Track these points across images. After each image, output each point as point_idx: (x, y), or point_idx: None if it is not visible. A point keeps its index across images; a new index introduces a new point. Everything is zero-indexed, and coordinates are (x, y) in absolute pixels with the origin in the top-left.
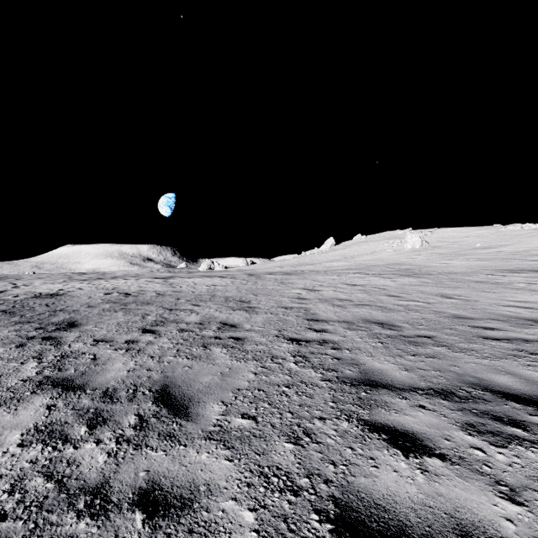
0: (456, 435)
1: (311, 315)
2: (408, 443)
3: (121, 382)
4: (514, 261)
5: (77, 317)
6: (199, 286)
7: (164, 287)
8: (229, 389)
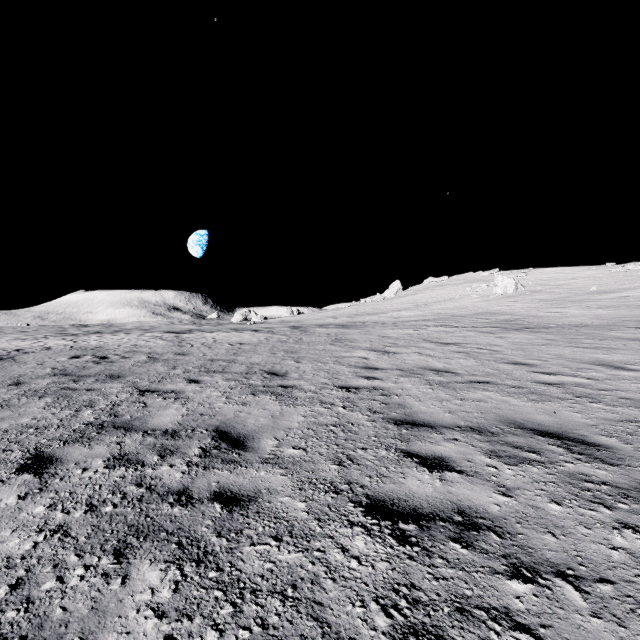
0: None
1: (398, 408)
2: None
3: None
4: None
5: None
6: (219, 344)
7: (168, 345)
8: None
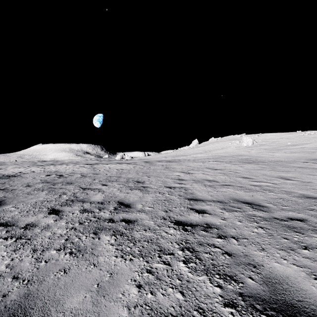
0: None
1: (190, 194)
2: None
3: None
4: (316, 153)
5: (9, 196)
6: (112, 169)
7: (88, 170)
8: None
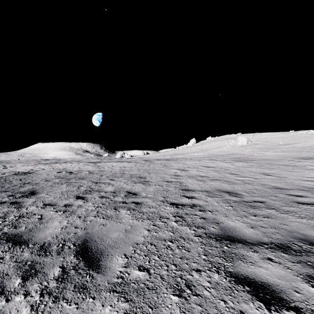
0: (303, 286)
1: (184, 186)
2: (268, 295)
3: (55, 238)
4: (303, 152)
5: (37, 188)
6: (115, 167)
7: (94, 168)
8: (130, 244)
